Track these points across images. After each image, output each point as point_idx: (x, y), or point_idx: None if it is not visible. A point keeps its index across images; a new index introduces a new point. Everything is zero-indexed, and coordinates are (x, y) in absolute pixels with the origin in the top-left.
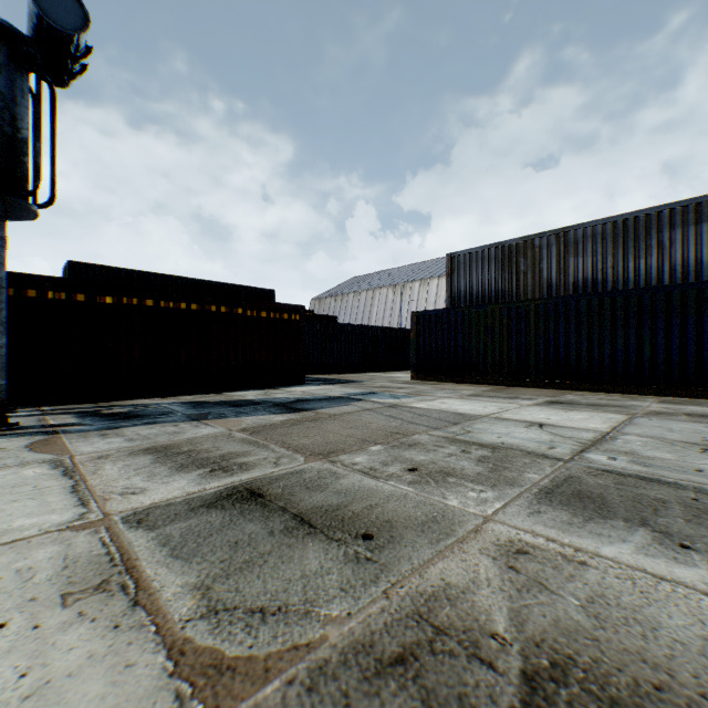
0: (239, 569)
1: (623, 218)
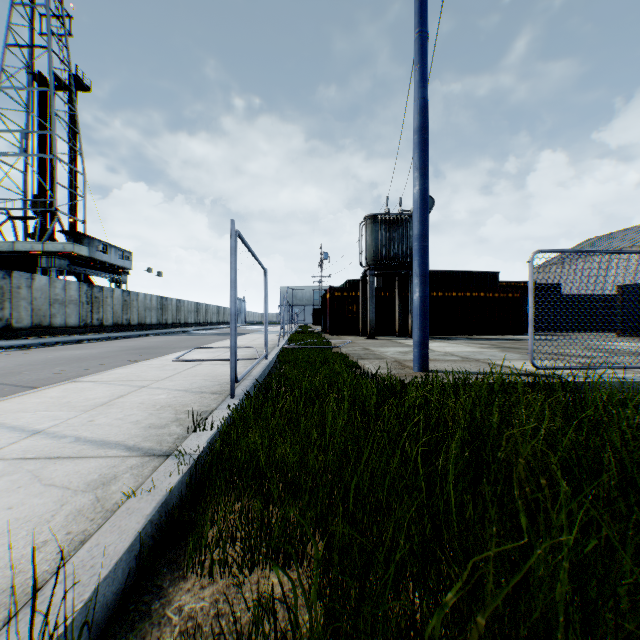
0: (505, 349)
1: None
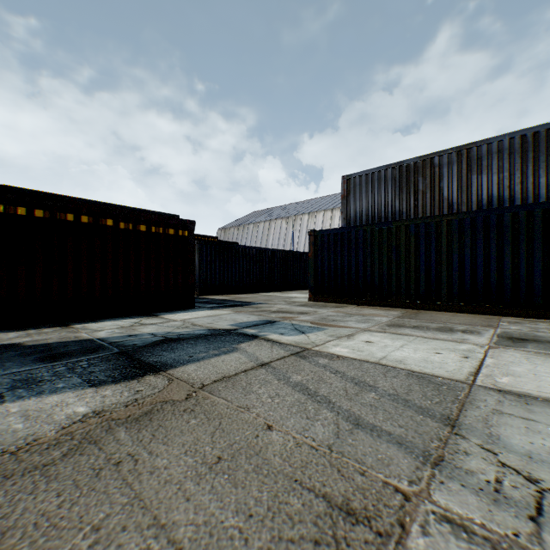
0: None
1: (533, 131)
